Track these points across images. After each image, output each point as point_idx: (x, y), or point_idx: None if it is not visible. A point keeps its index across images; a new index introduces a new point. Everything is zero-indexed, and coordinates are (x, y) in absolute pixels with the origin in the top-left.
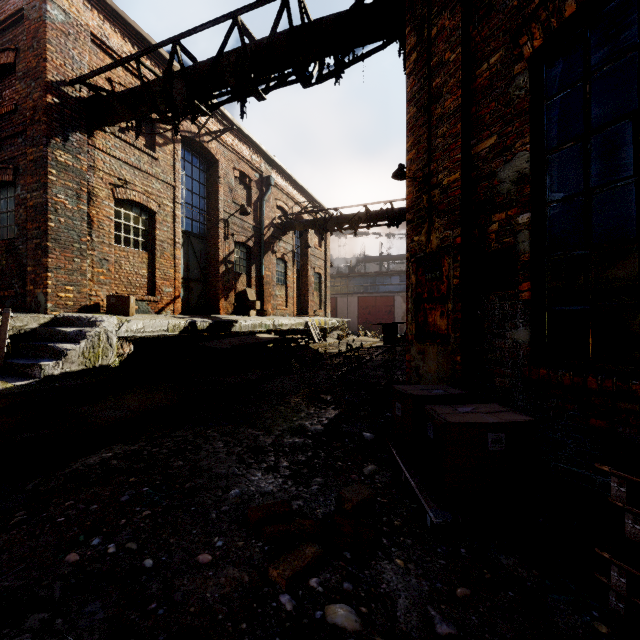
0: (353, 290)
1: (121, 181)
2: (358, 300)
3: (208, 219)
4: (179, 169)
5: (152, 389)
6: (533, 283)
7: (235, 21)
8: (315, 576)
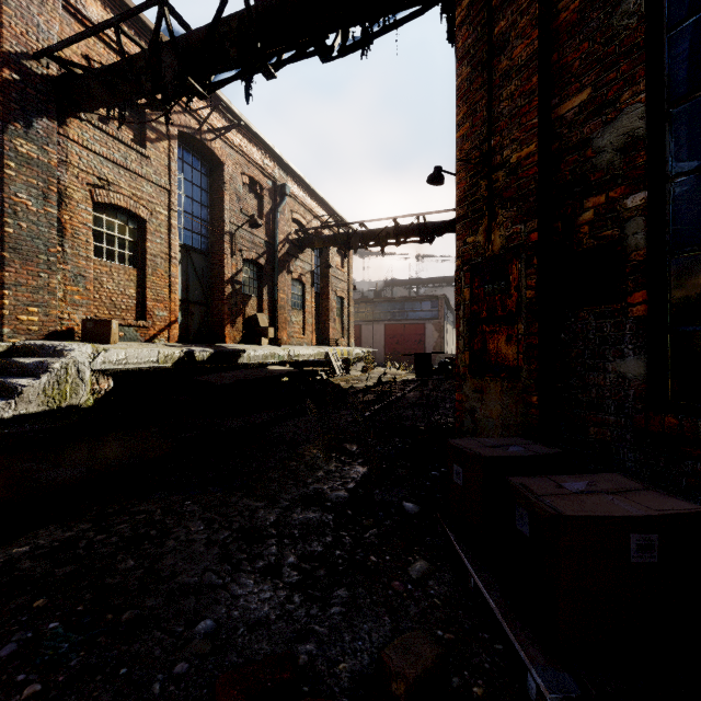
0: (379, 317)
1: (102, 181)
2: (385, 328)
3: (212, 232)
4: (175, 170)
5: (128, 436)
6: (650, 292)
7: None
8: None
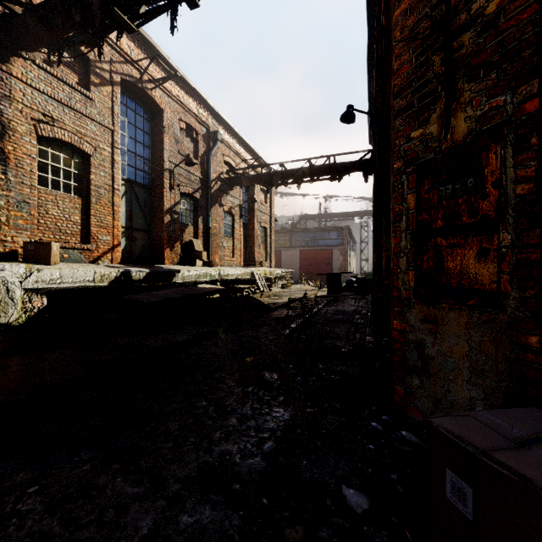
0: (295, 244)
1: (47, 117)
2: (300, 253)
3: (153, 169)
4: (118, 113)
5: (40, 360)
6: None
7: None
8: None
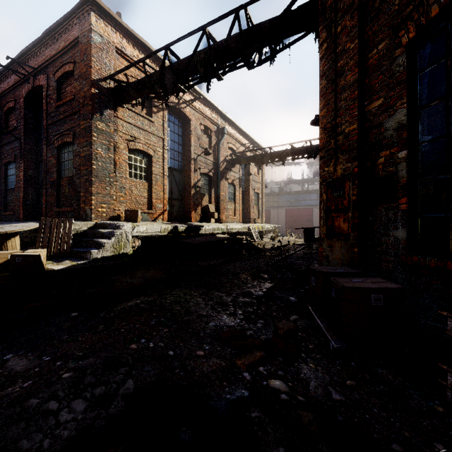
0: (282, 204)
1: (132, 137)
2: (285, 211)
3: (184, 159)
4: (166, 127)
5: (154, 268)
6: (409, 198)
7: (204, 31)
8: (262, 367)
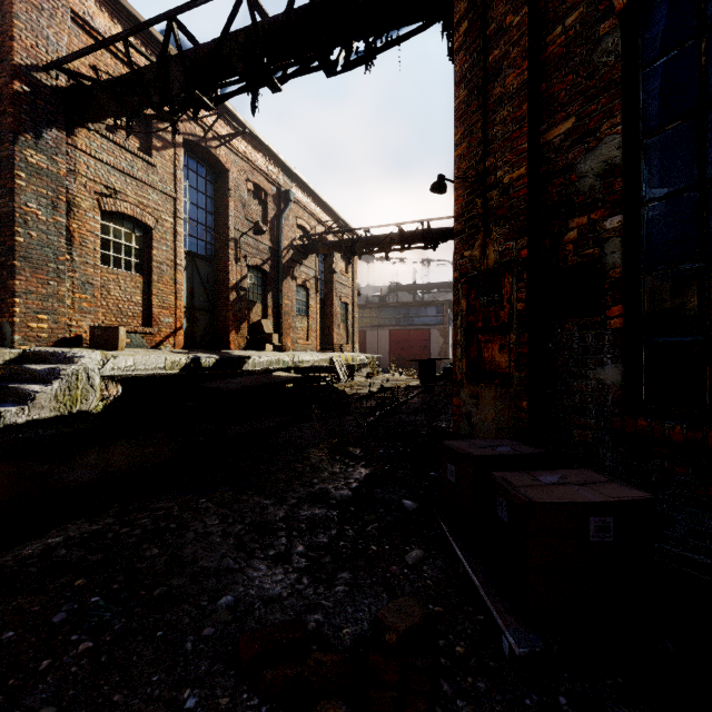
0: (384, 322)
1: (109, 190)
2: (390, 333)
3: (216, 238)
4: (181, 178)
5: (139, 441)
6: (626, 307)
7: None
8: None
